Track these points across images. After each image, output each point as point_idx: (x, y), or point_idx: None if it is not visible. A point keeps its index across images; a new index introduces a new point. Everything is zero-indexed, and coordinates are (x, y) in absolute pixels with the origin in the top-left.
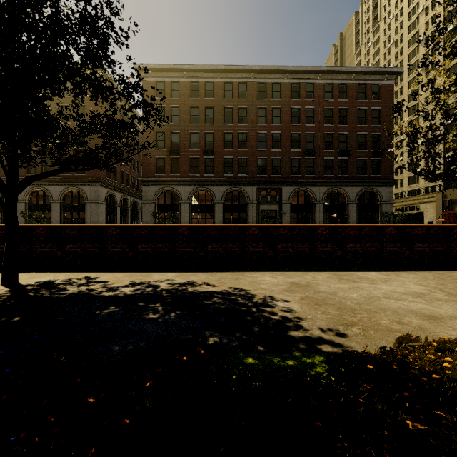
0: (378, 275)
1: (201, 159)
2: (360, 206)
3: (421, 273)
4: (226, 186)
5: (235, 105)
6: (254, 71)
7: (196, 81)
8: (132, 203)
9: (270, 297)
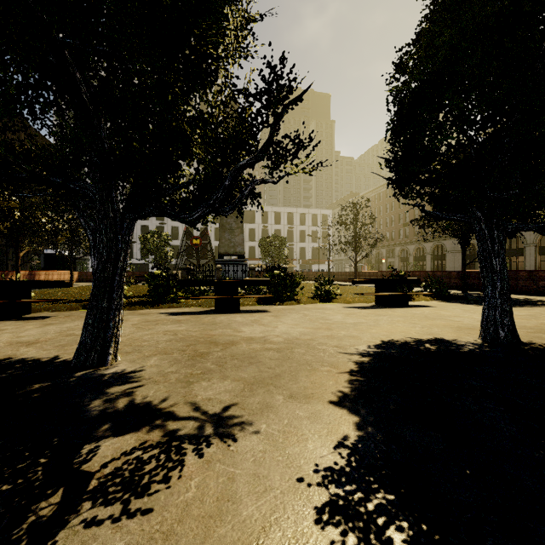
0: None
1: None
2: None
3: None
4: None
5: None
6: None
7: None
8: None
9: None
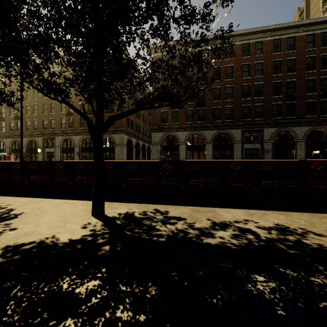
0: None
1: (195, 110)
2: None
3: None
4: (214, 130)
5: (223, 65)
6: (239, 35)
7: (190, 51)
8: (142, 145)
9: None
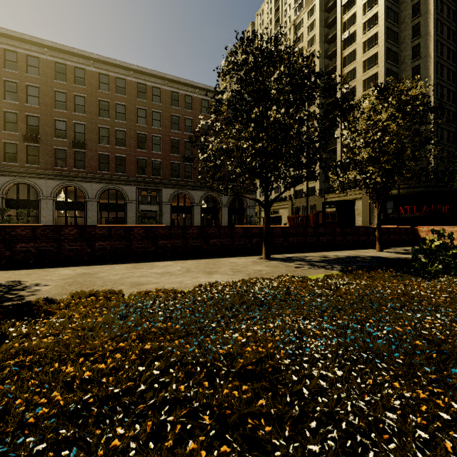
0: (169, 263)
1: (70, 151)
2: (231, 210)
3: (203, 260)
4: (101, 183)
5: (112, 100)
6: (133, 70)
7: (62, 63)
8: None
9: (36, 284)
